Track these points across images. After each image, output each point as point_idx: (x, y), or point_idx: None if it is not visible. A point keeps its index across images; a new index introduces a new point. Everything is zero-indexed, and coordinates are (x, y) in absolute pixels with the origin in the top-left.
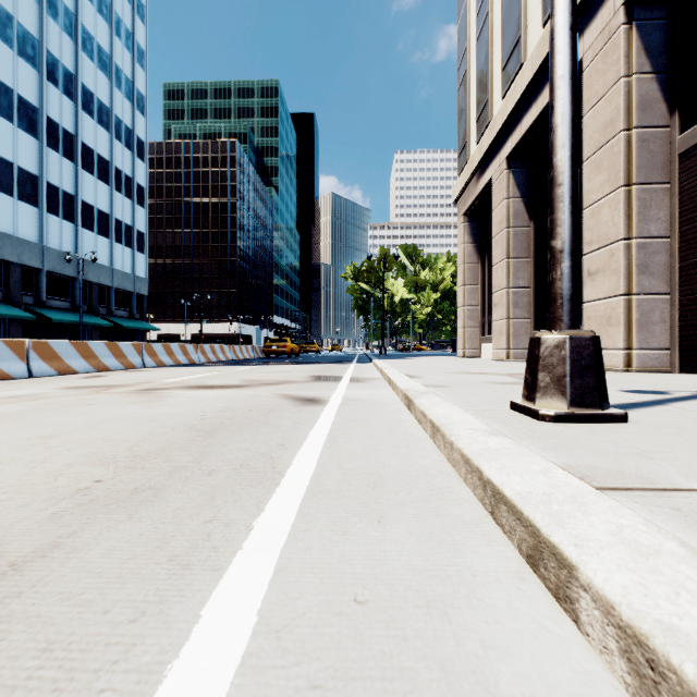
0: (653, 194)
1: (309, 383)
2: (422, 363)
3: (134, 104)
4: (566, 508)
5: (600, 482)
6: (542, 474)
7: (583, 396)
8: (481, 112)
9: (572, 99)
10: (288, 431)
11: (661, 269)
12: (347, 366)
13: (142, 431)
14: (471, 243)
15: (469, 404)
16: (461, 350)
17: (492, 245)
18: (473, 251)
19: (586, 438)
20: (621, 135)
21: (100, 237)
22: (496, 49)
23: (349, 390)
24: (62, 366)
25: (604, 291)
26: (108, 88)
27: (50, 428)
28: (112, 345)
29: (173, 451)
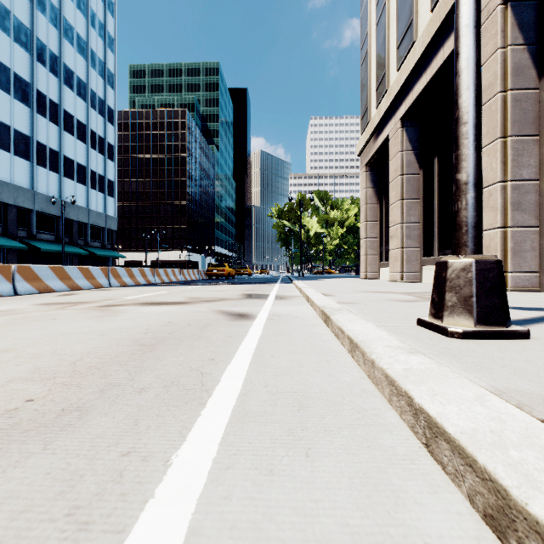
0: (525, 144)
1: (241, 300)
2: (332, 283)
3: (105, 80)
4: (528, 455)
5: (542, 413)
6: (479, 402)
7: (488, 315)
8: (380, 83)
9: (476, 45)
10: (219, 345)
11: (532, 206)
12: (273, 286)
13: (89, 345)
14: (371, 188)
15: (380, 320)
16: (363, 273)
17: (389, 189)
18: (373, 194)
19: (500, 356)
20: (498, 96)
21: (79, 185)
22: (392, 32)
23: (274, 306)
24: (42, 286)
25: (484, 224)
26: (85, 68)
27: (10, 342)
28: (84, 269)
29: (112, 366)
